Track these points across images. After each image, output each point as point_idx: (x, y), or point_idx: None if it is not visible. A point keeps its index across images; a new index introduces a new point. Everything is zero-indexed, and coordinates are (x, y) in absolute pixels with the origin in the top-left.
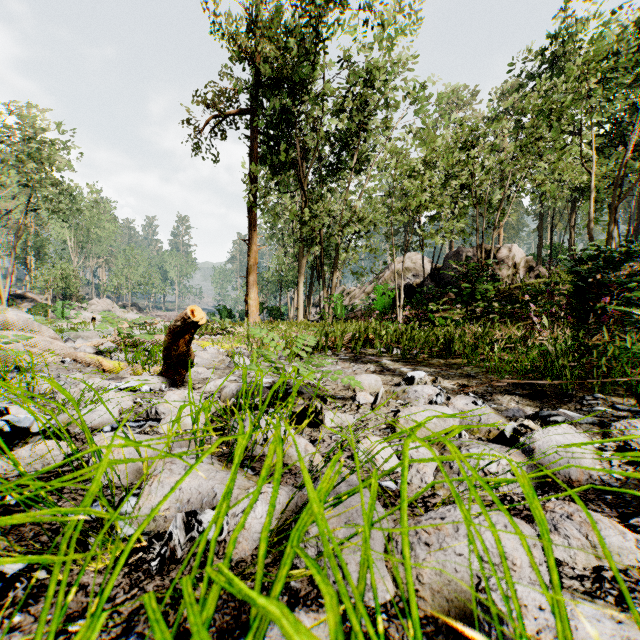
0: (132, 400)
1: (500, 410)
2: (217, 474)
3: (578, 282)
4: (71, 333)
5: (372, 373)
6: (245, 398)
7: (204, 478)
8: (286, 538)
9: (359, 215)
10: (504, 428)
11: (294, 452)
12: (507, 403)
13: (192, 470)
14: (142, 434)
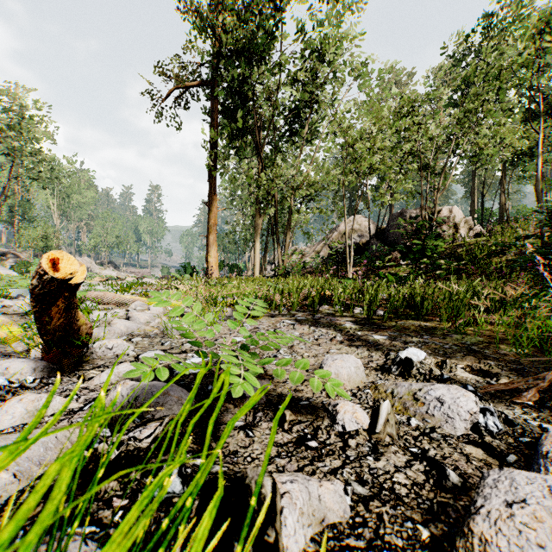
0: None
1: None
2: None
3: None
4: None
5: (340, 343)
6: None
7: None
8: None
9: (310, 179)
10: None
11: None
12: None
13: None
14: None
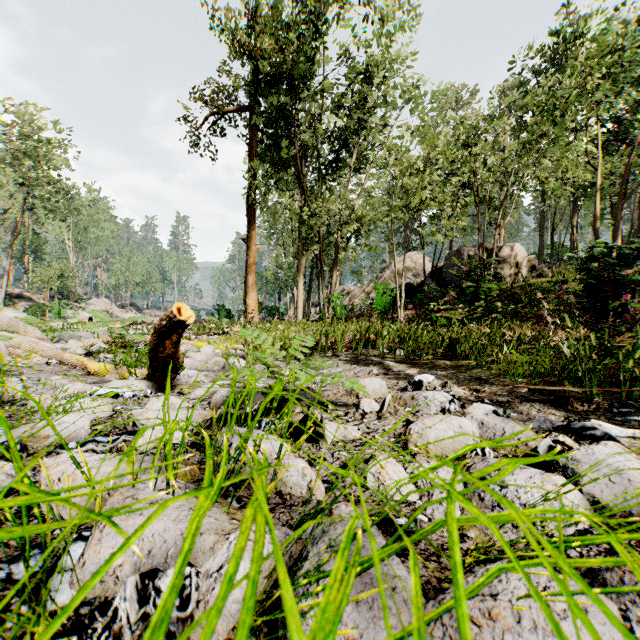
0: (111, 408)
1: (522, 420)
2: (190, 513)
3: (590, 280)
4: (66, 333)
5: (375, 376)
6: (234, 408)
7: (172, 519)
8: (275, 610)
9: (359, 214)
10: (537, 445)
11: (289, 477)
12: (527, 411)
13: (107, 566)
14: (114, 451)
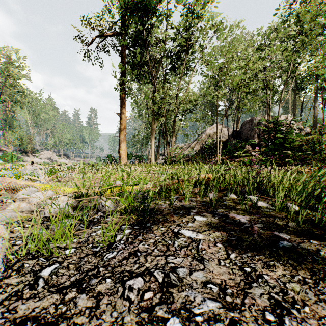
0: None
1: None
2: None
3: None
4: None
5: None
6: None
7: None
8: None
9: (189, 98)
10: None
11: None
12: None
13: None
14: None
